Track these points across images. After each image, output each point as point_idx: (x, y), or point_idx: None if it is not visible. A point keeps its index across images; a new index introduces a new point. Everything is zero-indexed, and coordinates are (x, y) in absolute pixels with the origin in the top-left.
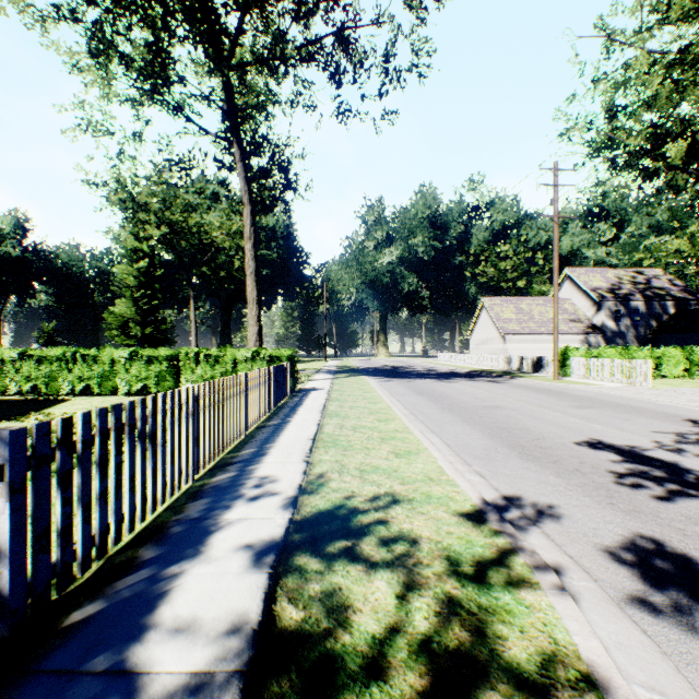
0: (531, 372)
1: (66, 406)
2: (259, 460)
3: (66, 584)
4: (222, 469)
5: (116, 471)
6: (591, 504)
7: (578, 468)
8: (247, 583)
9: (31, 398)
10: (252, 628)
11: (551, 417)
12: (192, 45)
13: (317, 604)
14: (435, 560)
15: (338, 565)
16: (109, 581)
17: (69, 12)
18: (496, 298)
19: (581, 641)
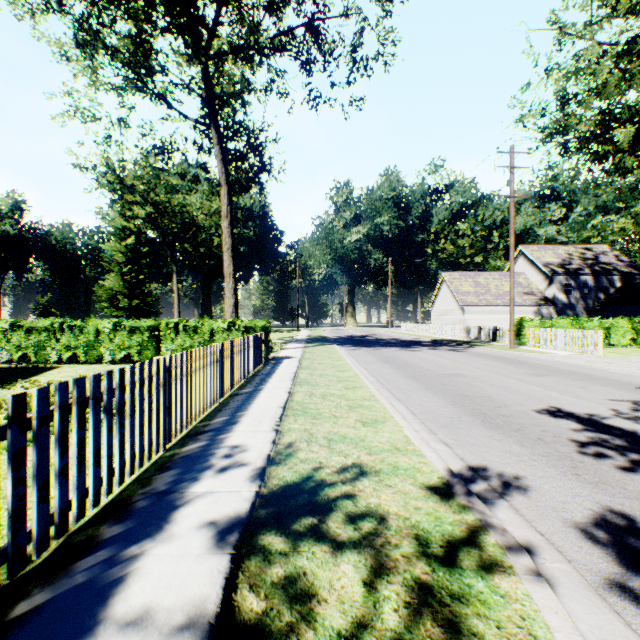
0: (488, 342)
1: (52, 374)
2: (230, 428)
3: (18, 568)
4: (193, 438)
5: (78, 446)
6: (557, 475)
7: (540, 436)
8: (208, 567)
9: (20, 366)
10: (209, 623)
11: (510, 385)
12: (172, 35)
13: (279, 592)
14: (403, 540)
15: (303, 545)
16: (64, 564)
17: (57, 4)
18: (455, 273)
19: (564, 639)
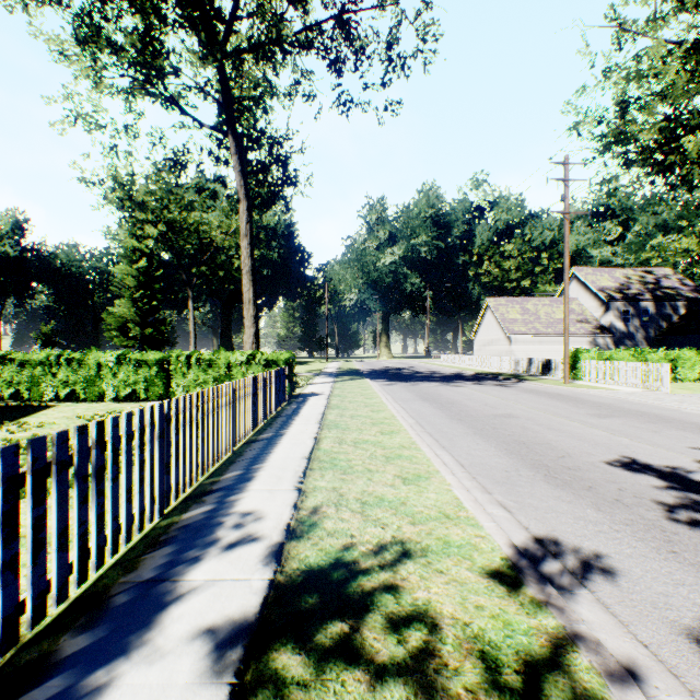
0: (539, 375)
1: (45, 414)
2: (243, 487)
3: None
4: (197, 500)
5: (33, 528)
6: (648, 552)
7: (618, 497)
8: None
9: (11, 404)
10: None
11: (571, 429)
12: (183, 29)
13: None
14: (465, 661)
15: (329, 670)
16: None
17: None
18: (501, 298)
19: None
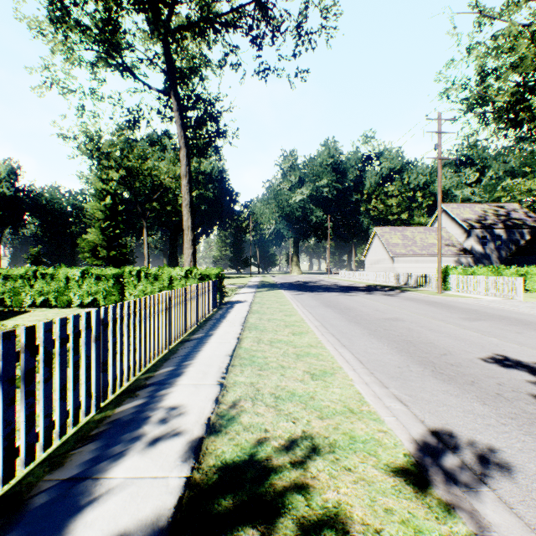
0: (416, 287)
1: (22, 318)
2: (173, 382)
3: None
4: (131, 394)
5: None
6: None
7: (499, 391)
8: None
9: None
10: None
11: (448, 330)
12: (135, 10)
13: None
14: None
15: None
16: None
17: None
18: (386, 227)
19: None
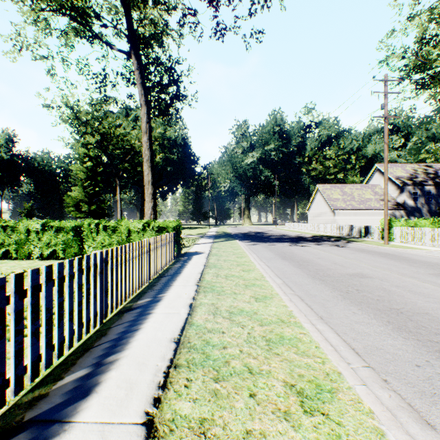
0: (359, 237)
1: None
2: (68, 416)
3: None
4: None
5: None
6: None
7: None
8: None
9: None
10: None
11: (432, 292)
12: None
13: None
14: None
15: None
16: None
17: None
18: (327, 185)
19: None
